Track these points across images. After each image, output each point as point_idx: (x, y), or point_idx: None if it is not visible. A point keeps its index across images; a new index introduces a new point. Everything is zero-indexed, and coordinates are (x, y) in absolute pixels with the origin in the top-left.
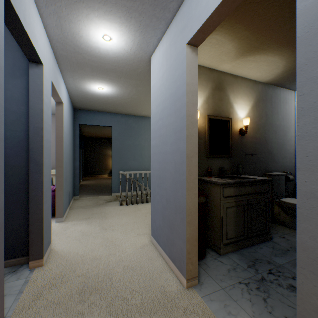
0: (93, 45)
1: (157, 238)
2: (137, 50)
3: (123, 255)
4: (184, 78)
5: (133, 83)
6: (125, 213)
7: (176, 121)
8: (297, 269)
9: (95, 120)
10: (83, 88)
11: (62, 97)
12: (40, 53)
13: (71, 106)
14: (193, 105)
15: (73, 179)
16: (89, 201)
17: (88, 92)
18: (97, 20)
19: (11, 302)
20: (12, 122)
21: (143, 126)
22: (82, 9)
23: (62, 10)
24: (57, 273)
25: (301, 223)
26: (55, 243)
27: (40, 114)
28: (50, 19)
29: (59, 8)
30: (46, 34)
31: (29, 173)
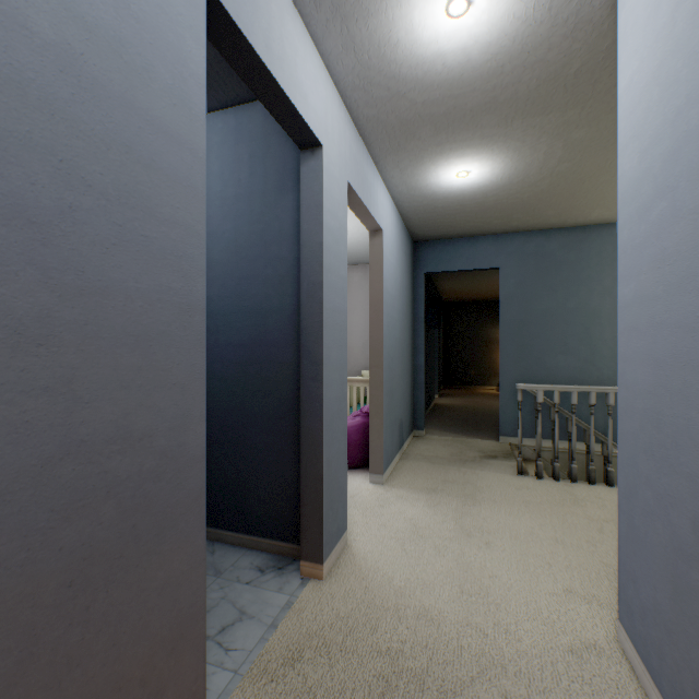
0: (425, 54)
1: (643, 650)
2: None
3: (506, 648)
4: None
5: (553, 125)
6: (529, 501)
7: None
8: None
9: (458, 259)
10: (424, 187)
11: (378, 217)
12: (315, 122)
13: (406, 236)
14: None
15: (412, 392)
16: (442, 448)
17: (435, 192)
18: None
19: (254, 641)
20: (281, 279)
21: (594, 253)
22: None
23: None
24: (340, 615)
25: None
26: (356, 531)
27: (318, 253)
28: (330, 38)
29: None
30: (331, 80)
31: (301, 379)
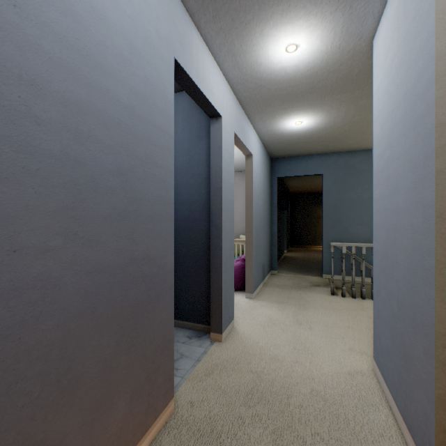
0: (275, 68)
1: (381, 369)
2: (342, 41)
3: (315, 372)
4: (431, 46)
5: (347, 98)
6: (336, 308)
7: (414, 144)
8: None
9: (297, 169)
10: (276, 130)
11: (250, 148)
12: (218, 105)
13: (267, 156)
14: None
15: (270, 248)
16: (287, 280)
17: (283, 132)
18: (273, 31)
19: (189, 366)
20: (199, 185)
21: None
22: (253, 30)
23: (235, 45)
24: (232, 357)
25: None
26: (238, 321)
27: (219, 172)
28: (226, 62)
29: (231, 44)
30: (226, 81)
31: (210, 238)
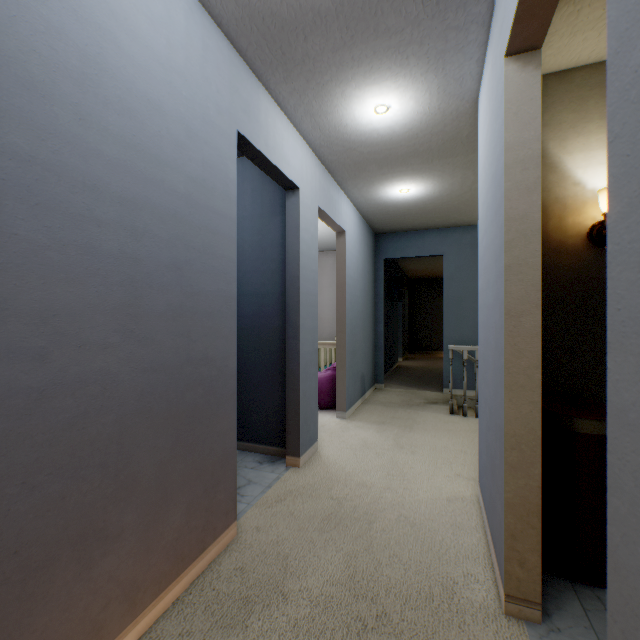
0: (365, 130)
1: (481, 492)
2: (441, 102)
3: (408, 498)
4: (502, 136)
5: (461, 162)
6: (451, 430)
7: (495, 235)
8: (608, 620)
9: (410, 248)
10: (377, 199)
11: (342, 223)
12: (295, 175)
13: (368, 231)
14: (526, 192)
15: (374, 354)
16: (396, 396)
17: (386, 202)
18: (357, 92)
19: (258, 492)
20: (273, 273)
21: None
22: (333, 90)
23: (312, 105)
24: (310, 483)
25: (612, 494)
26: (324, 444)
27: (297, 257)
28: (304, 124)
29: (309, 105)
30: (306, 143)
31: (286, 339)
